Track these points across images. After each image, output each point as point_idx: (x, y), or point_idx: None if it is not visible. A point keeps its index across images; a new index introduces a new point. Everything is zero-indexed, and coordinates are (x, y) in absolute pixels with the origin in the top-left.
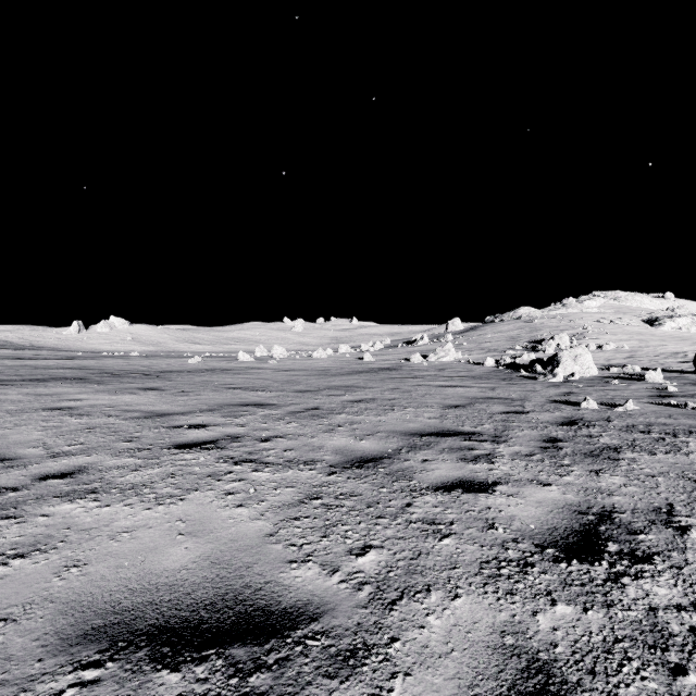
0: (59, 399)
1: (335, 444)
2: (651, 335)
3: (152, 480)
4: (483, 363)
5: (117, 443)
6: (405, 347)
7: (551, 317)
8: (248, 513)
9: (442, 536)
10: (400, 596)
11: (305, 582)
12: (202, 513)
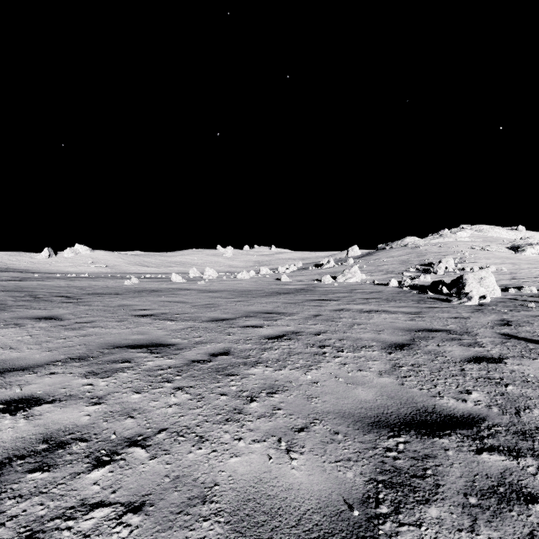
0: None
1: (238, 472)
2: (518, 259)
3: None
4: (387, 284)
5: None
6: (314, 269)
7: (433, 244)
8: None
9: None
10: None
11: None
12: None
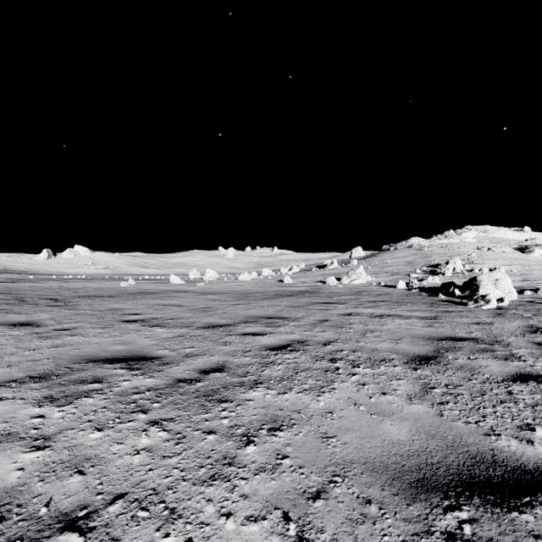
0: None
1: None
2: (527, 260)
3: None
4: (395, 286)
5: None
6: (318, 270)
7: (438, 245)
8: None
9: None
10: None
11: None
12: None
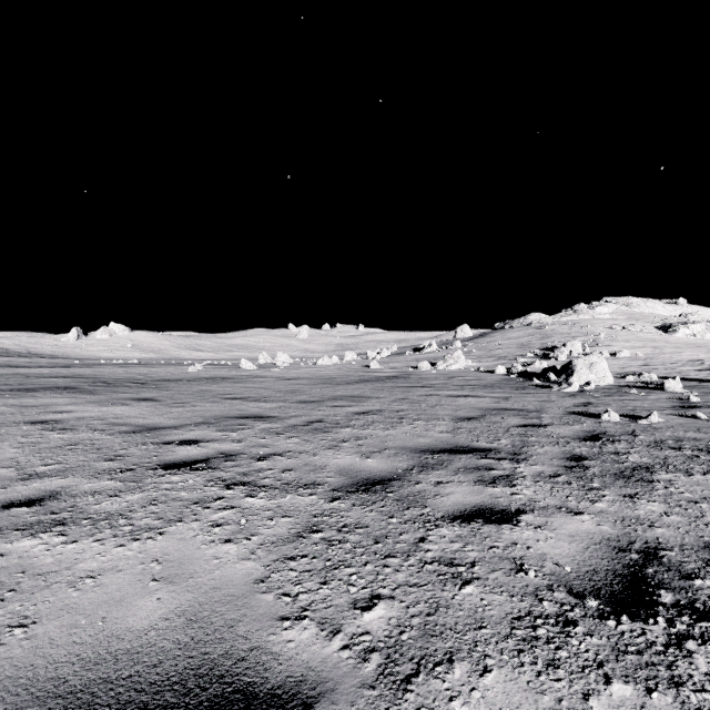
0: (44, 411)
1: (339, 463)
2: (666, 342)
3: (131, 508)
4: (494, 371)
5: (99, 462)
6: (412, 354)
7: (563, 323)
8: (236, 551)
9: (463, 582)
10: (416, 670)
11: (298, 648)
12: (183, 552)
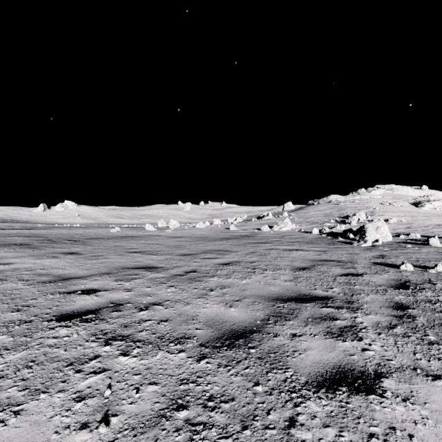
0: None
1: (207, 312)
2: (418, 213)
3: (4, 372)
4: (311, 232)
5: (5, 313)
6: (256, 220)
7: (351, 201)
8: None
9: None
10: None
11: None
12: None
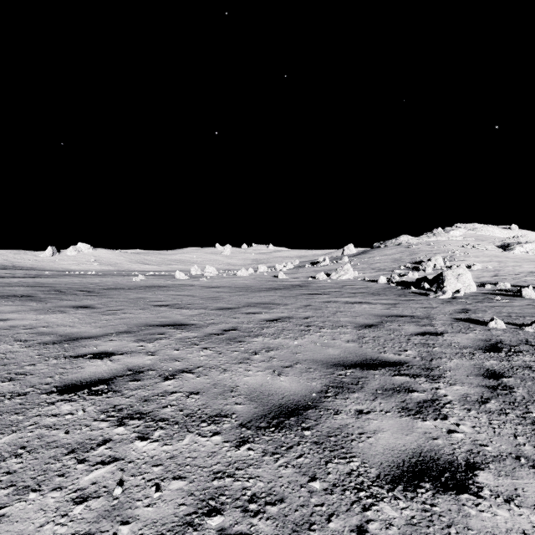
0: None
1: (249, 382)
2: (506, 257)
3: None
4: (377, 281)
5: None
6: (311, 267)
7: (426, 243)
8: None
9: None
10: None
11: None
12: None
